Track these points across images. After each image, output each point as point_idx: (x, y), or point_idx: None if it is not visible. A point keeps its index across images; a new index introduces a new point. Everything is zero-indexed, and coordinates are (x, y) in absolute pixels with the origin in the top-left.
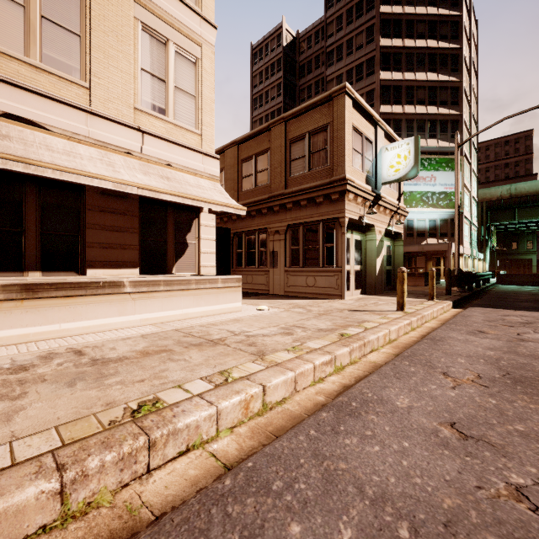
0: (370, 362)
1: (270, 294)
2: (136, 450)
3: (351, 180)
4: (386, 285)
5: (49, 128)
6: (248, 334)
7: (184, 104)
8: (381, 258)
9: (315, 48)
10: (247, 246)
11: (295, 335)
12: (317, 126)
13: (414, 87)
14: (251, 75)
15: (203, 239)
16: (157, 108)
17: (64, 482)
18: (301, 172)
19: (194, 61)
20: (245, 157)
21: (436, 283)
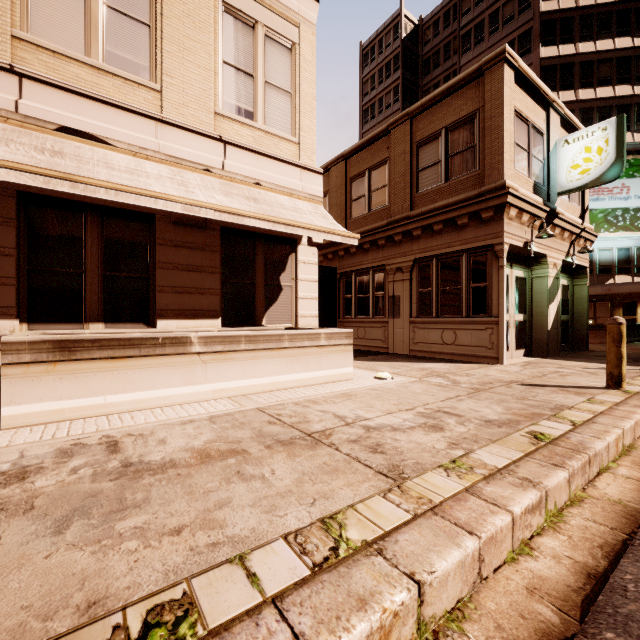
0: (613, 502)
1: (390, 353)
2: None
3: (513, 189)
4: (562, 343)
5: (112, 143)
6: (366, 425)
7: (277, 103)
8: (556, 303)
9: (444, 34)
10: (357, 289)
11: (447, 432)
12: (458, 117)
13: (594, 61)
14: (361, 81)
15: (301, 280)
16: (243, 111)
17: None
18: (434, 184)
19: (289, 47)
20: (355, 174)
21: (637, 340)
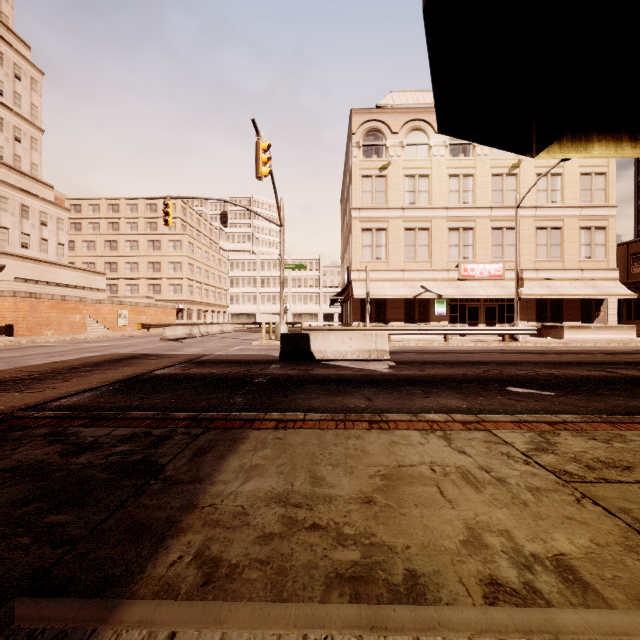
0: None
1: None
2: (624, 344)
3: None
4: None
5: (553, 279)
6: None
7: (599, 250)
8: None
9: None
10: (635, 307)
11: None
12: None
13: None
14: None
15: (609, 308)
16: (587, 257)
17: (617, 343)
18: None
19: (604, 229)
20: (634, 253)
21: None
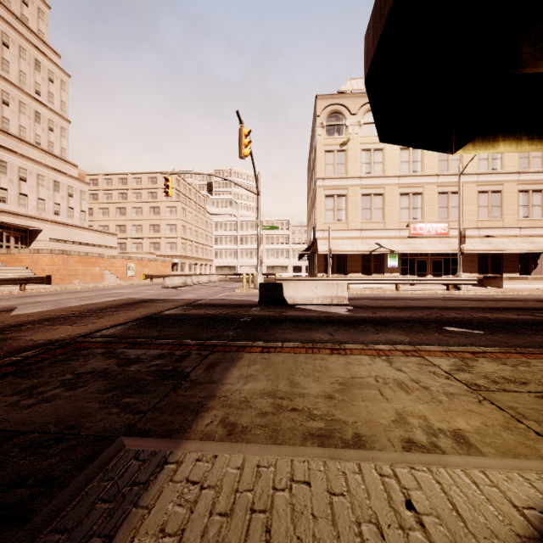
0: None
1: None
2: None
3: None
4: None
5: (494, 236)
6: None
7: (536, 210)
8: None
9: None
10: None
11: None
12: None
13: None
14: None
15: None
16: (525, 216)
17: None
18: None
19: (540, 191)
20: None
21: None
